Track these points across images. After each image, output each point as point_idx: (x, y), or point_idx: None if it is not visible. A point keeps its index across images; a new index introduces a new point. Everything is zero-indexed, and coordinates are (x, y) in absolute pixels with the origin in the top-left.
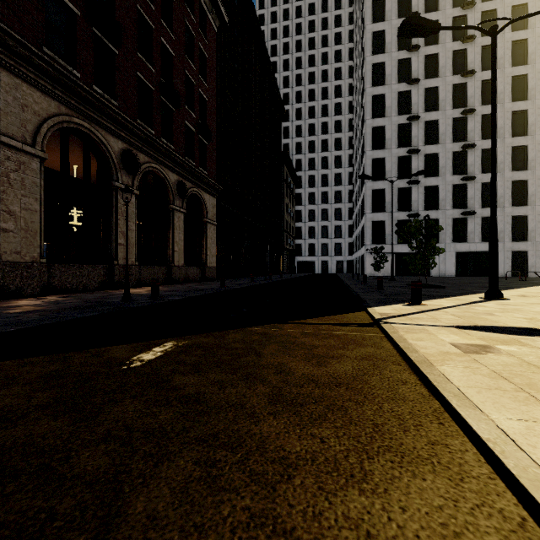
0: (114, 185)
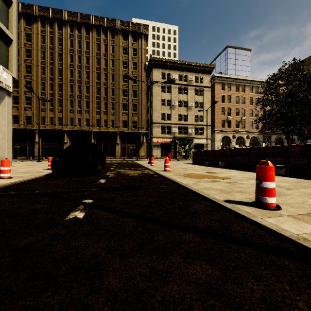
0: (283, 142)
